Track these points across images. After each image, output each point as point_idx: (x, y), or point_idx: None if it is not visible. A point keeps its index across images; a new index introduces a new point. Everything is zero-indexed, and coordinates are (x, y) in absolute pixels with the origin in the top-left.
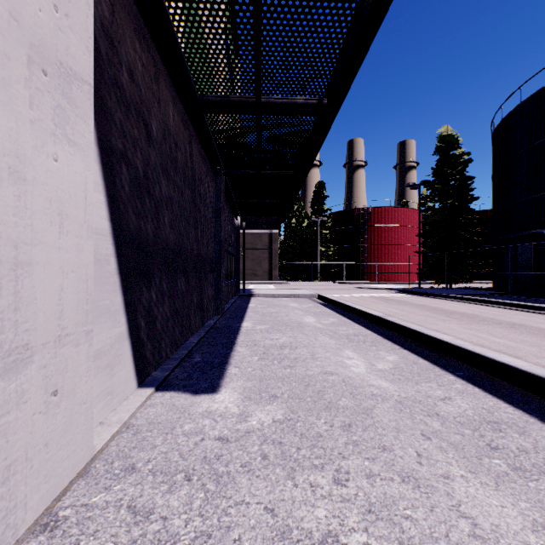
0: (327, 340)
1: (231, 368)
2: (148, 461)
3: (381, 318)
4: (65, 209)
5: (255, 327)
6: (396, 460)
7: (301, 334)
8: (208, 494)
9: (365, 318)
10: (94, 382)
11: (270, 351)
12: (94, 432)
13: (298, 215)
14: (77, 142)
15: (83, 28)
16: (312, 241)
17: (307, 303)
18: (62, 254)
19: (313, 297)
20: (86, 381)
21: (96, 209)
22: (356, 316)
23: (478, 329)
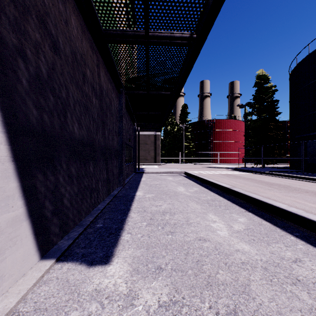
0: (195, 205)
1: (124, 234)
2: None
3: (230, 188)
4: None
5: (144, 195)
6: None
7: (177, 201)
8: None
9: (218, 188)
10: None
11: (155, 216)
12: None
13: (171, 124)
14: None
15: None
16: (180, 139)
17: (178, 177)
18: None
19: (182, 173)
20: None
21: None
22: (211, 186)
23: (295, 197)
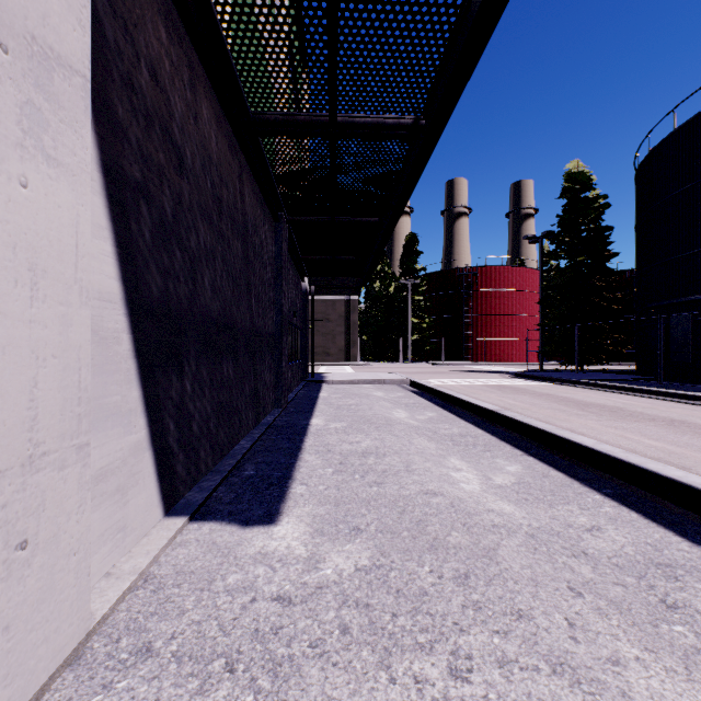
0: (425, 443)
1: (295, 485)
2: (172, 637)
3: (497, 412)
4: (42, 261)
5: (328, 425)
6: (539, 634)
7: (391, 435)
8: (259, 696)
9: (474, 413)
10: (96, 516)
11: (349, 460)
12: (95, 589)
13: (383, 277)
14: (61, 161)
15: None
16: (402, 310)
17: (396, 391)
18: (36, 330)
19: (404, 384)
20: (77, 520)
21: (99, 263)
22: (461, 409)
23: (625, 428)
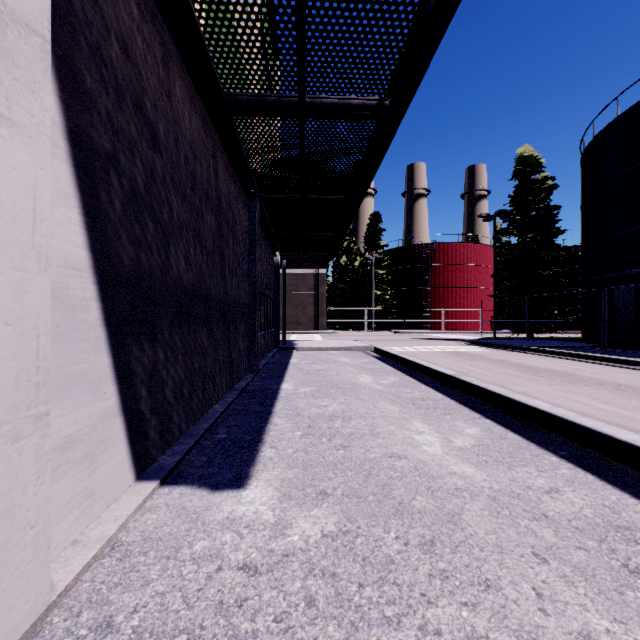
0: (389, 406)
1: (265, 449)
2: (134, 610)
3: (455, 377)
4: None
5: (297, 390)
6: (508, 607)
7: (356, 399)
8: None
9: (434, 378)
10: (62, 484)
11: (317, 423)
12: (60, 558)
13: (349, 253)
14: (16, 121)
15: None
16: (366, 283)
17: (361, 358)
18: None
19: (368, 350)
20: (35, 492)
21: (65, 231)
22: (422, 374)
23: (576, 392)
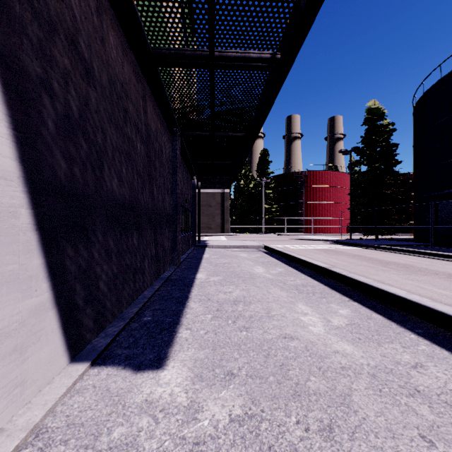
0: (279, 292)
1: (182, 330)
2: None
3: (328, 269)
4: None
5: (208, 279)
6: None
7: (254, 286)
8: None
9: (311, 269)
10: None
11: (224, 307)
12: None
13: (246, 178)
14: None
15: None
16: (258, 199)
17: (255, 253)
18: None
19: (260, 248)
20: None
21: None
22: (301, 266)
23: (419, 280)
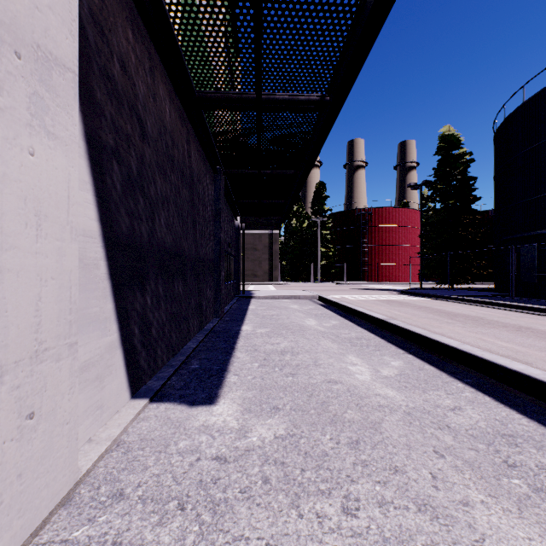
0: (329, 344)
1: (230, 376)
2: (138, 485)
3: (385, 321)
4: (44, 209)
5: (255, 331)
6: (410, 484)
7: (303, 338)
8: (203, 527)
9: (368, 321)
10: (81, 397)
11: (271, 357)
12: (80, 451)
13: (298, 216)
14: (58, 135)
15: (65, 9)
16: (313, 241)
17: (308, 305)
18: (40, 259)
19: (314, 299)
20: (69, 398)
21: (83, 209)
22: (358, 318)
23: (484, 333)
